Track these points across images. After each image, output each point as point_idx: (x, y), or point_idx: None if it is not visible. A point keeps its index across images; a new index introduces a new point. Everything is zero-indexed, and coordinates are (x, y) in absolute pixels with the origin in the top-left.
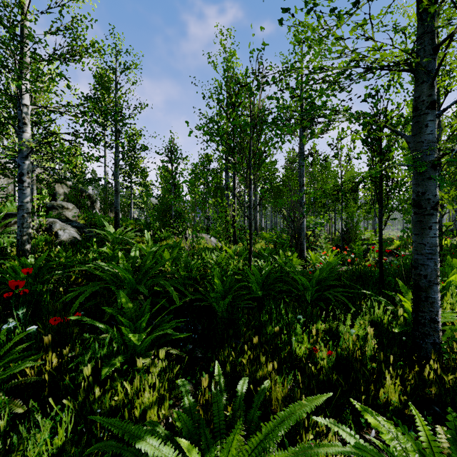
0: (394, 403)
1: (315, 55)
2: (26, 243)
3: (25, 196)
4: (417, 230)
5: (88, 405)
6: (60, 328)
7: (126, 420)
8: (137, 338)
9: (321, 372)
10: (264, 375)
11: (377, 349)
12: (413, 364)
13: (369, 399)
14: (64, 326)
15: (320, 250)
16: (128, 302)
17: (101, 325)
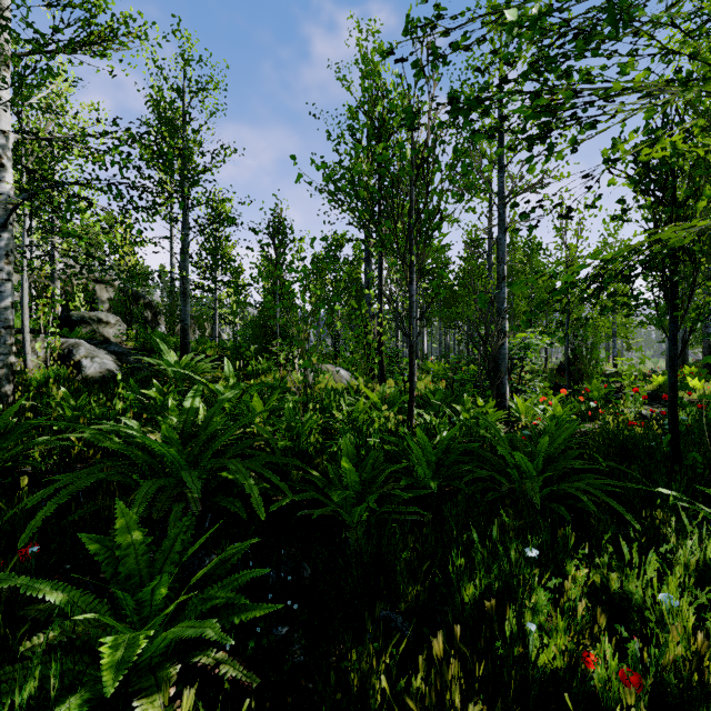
0: None
1: None
2: (3, 383)
3: (1, 296)
4: None
5: None
6: None
7: None
8: (119, 654)
9: None
10: None
11: None
12: None
13: None
14: None
15: (531, 393)
16: (132, 529)
17: (52, 598)
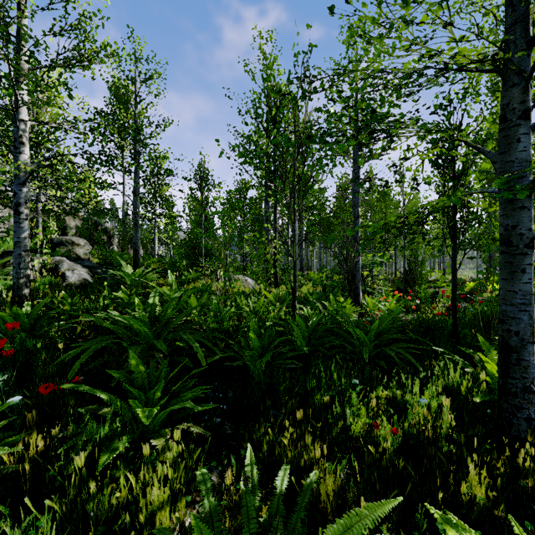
0: (481, 502)
1: (376, 52)
2: (23, 288)
3: (22, 230)
4: (505, 273)
5: (80, 505)
6: (53, 398)
7: (128, 529)
8: (147, 413)
9: (384, 456)
10: (311, 460)
11: (455, 427)
12: (501, 444)
13: (447, 495)
14: (58, 395)
15: (378, 294)
16: (139, 364)
17: (103, 396)
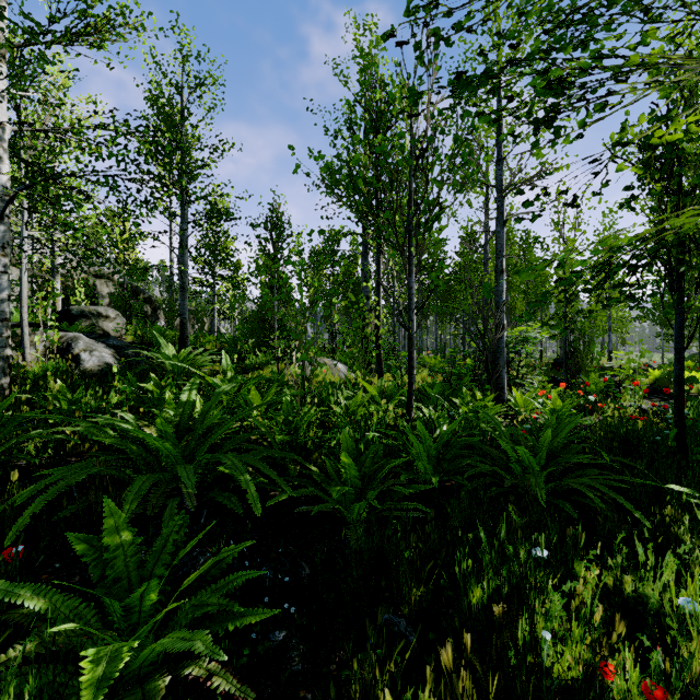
0: None
1: None
2: None
3: None
4: None
5: None
6: None
7: None
8: (101, 670)
9: None
10: None
11: None
12: None
13: None
14: None
15: (529, 387)
16: (121, 528)
17: (33, 604)
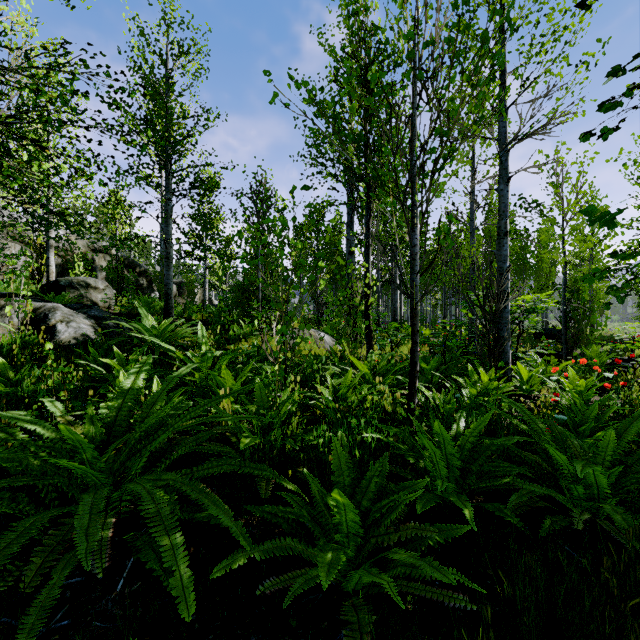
0: None
1: None
2: None
3: None
4: None
5: None
6: None
7: None
8: None
9: None
10: None
11: None
12: None
13: None
14: None
15: (531, 361)
16: None
17: None
